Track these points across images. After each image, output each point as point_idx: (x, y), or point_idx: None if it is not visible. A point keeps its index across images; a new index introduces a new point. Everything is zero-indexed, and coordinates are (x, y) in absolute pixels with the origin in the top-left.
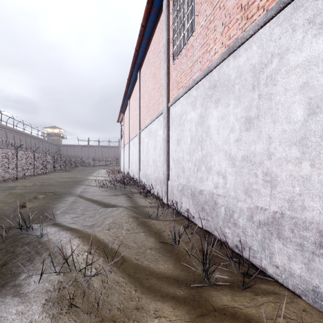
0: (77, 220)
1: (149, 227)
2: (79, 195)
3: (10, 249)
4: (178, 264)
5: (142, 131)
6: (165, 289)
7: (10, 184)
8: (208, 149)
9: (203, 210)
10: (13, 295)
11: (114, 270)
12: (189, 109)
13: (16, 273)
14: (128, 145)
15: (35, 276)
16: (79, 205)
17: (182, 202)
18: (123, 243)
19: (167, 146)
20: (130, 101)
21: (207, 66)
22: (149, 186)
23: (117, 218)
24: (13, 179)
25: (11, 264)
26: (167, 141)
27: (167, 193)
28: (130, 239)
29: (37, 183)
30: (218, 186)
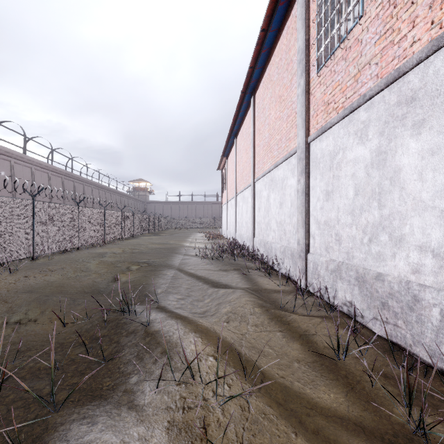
0: (183, 304)
1: (288, 325)
2: (179, 268)
3: (114, 337)
4: (353, 395)
5: (257, 180)
6: (346, 441)
7: (99, 251)
8: (396, 207)
9: (384, 308)
10: (128, 407)
11: (254, 391)
12: (350, 142)
13: (126, 373)
14: (234, 201)
15: (149, 381)
16: (182, 282)
17: (338, 289)
18: (253, 345)
19: (305, 202)
20: (238, 140)
21: (394, 68)
22: (272, 260)
23: (237, 305)
24: (102, 244)
25: (118, 358)
26: (305, 194)
27: (305, 272)
28: (262, 341)
29: (127, 250)
30: (421, 271)
